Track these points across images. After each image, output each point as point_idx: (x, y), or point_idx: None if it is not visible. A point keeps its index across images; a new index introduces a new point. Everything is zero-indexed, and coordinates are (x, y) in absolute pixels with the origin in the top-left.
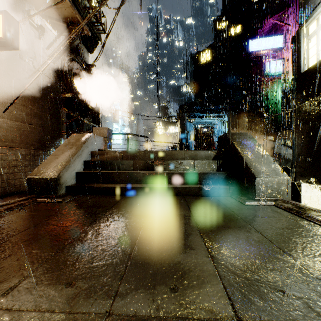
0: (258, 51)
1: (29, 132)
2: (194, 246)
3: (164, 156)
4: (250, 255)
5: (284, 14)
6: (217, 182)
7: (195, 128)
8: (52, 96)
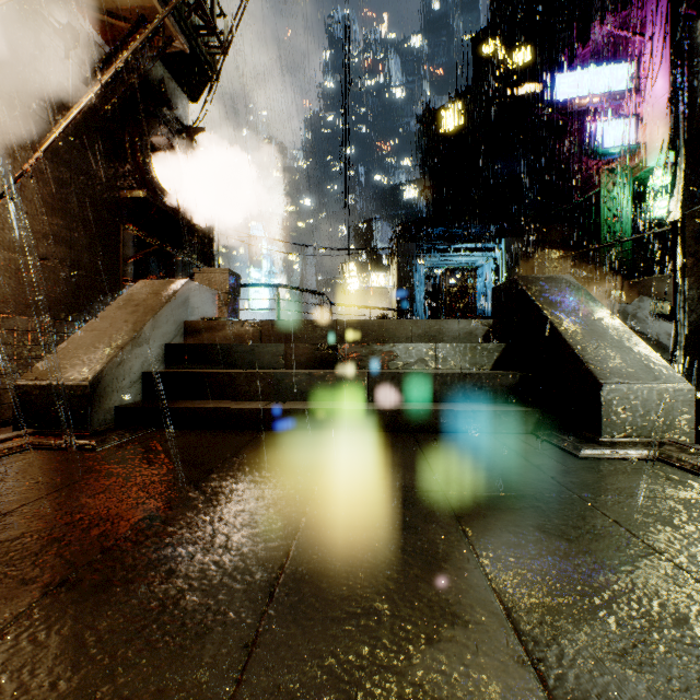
0: (576, 99)
1: (41, 278)
2: (464, 607)
3: (361, 333)
4: (670, 655)
5: (636, 14)
6: (497, 398)
7: (430, 278)
8: (100, 194)
